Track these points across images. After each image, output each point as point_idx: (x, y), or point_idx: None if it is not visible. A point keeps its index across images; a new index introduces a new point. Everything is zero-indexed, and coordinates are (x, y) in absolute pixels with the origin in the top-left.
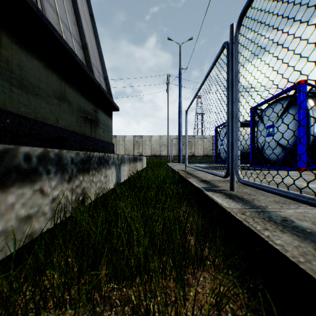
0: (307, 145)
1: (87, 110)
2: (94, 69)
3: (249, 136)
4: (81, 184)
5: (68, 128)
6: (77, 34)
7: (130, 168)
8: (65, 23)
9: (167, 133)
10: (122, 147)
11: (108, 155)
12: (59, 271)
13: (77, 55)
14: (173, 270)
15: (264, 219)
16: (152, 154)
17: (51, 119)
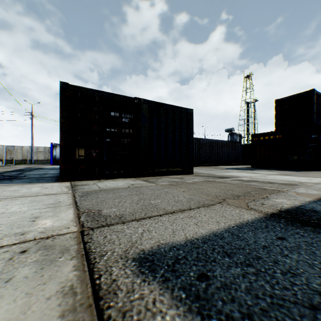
0: (54, 159)
1: None
2: None
3: None
4: None
5: None
6: None
7: None
8: None
9: None
10: None
11: None
12: None
13: None
14: None
15: None
16: (24, 159)
17: None
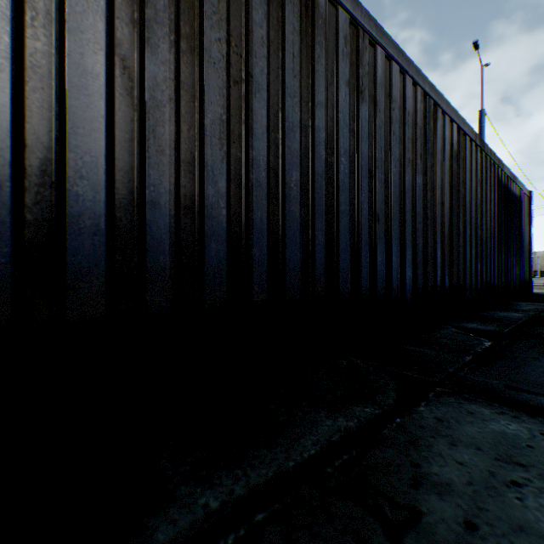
0: None
1: None
2: None
3: None
4: None
5: None
6: None
7: None
8: None
9: None
10: None
11: None
12: None
13: None
14: None
15: None
16: (534, 270)
17: None
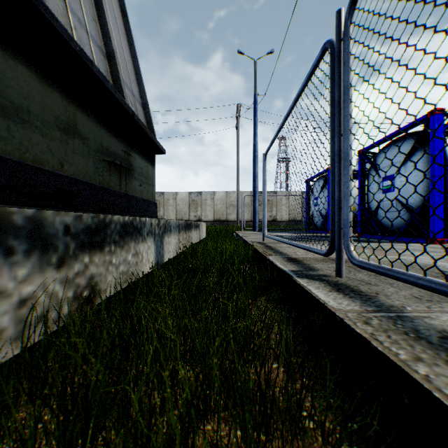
0: (444, 205)
1: (114, 152)
2: (126, 91)
3: (355, 192)
4: (86, 269)
5: (81, 177)
6: (98, 35)
7: (179, 239)
8: (78, 16)
9: (237, 188)
10: (172, 209)
11: (141, 219)
12: (20, 447)
13: (98, 66)
14: (242, 445)
15: (407, 336)
16: (215, 219)
17: (51, 163)
